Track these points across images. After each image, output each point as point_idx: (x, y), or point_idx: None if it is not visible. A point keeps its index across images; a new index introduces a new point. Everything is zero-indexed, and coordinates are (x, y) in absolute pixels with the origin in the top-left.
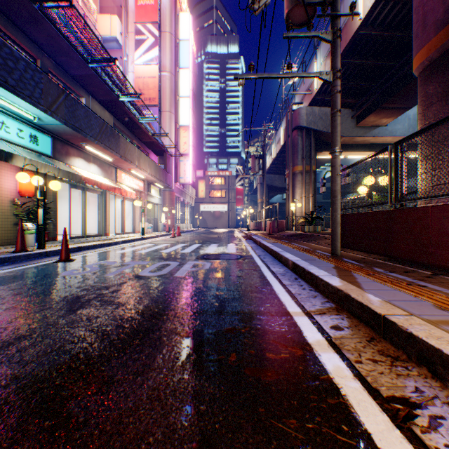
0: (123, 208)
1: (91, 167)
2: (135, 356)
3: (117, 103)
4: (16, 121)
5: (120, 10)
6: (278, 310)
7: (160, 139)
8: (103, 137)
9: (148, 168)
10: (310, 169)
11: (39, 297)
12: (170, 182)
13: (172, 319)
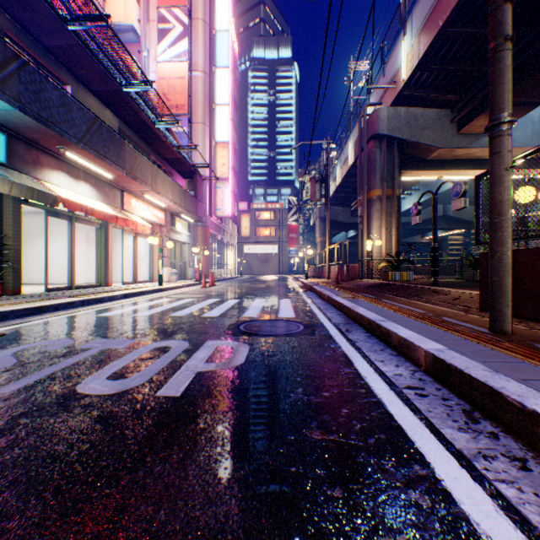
0: (135, 247)
1: (80, 186)
2: None
3: (121, 96)
4: None
5: None
6: None
7: (189, 157)
8: (94, 139)
9: (169, 192)
10: (393, 193)
11: None
12: (202, 213)
13: None
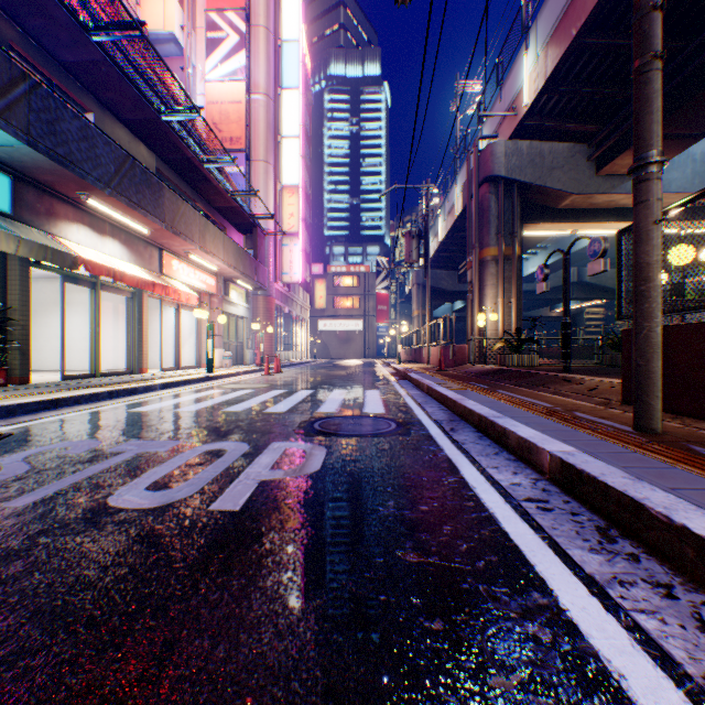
0: (177, 322)
1: (106, 243)
2: None
3: (159, 127)
4: None
5: None
6: None
7: (247, 205)
8: (125, 183)
9: (222, 251)
10: (512, 253)
11: None
12: (264, 279)
13: None
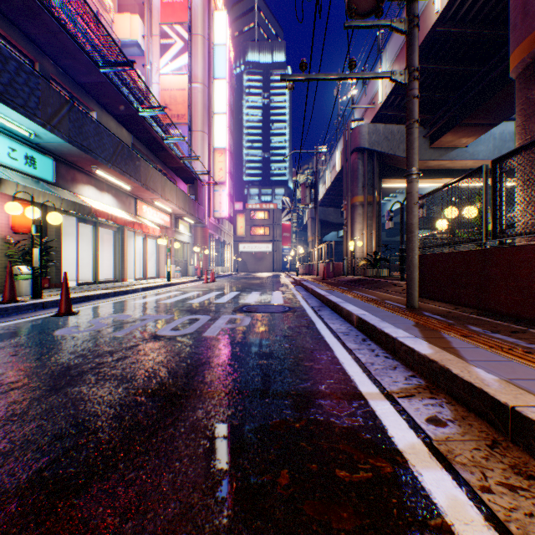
0: (144, 247)
1: (104, 197)
2: (130, 476)
3: (137, 118)
4: (7, 137)
5: (142, 8)
6: (346, 390)
7: (190, 164)
8: (118, 159)
9: (175, 198)
10: (373, 200)
11: (15, 367)
12: (202, 216)
13: (194, 405)
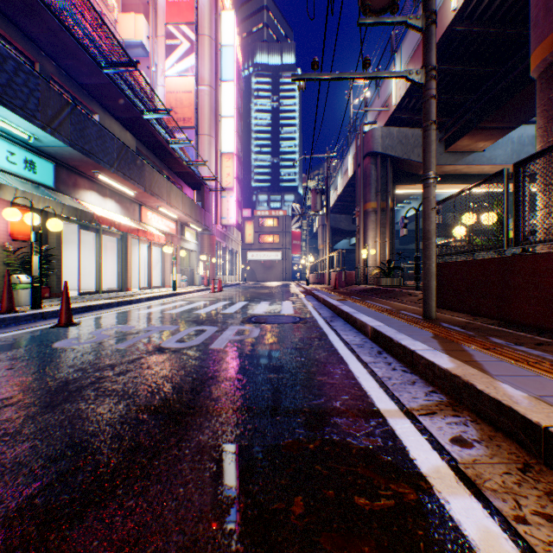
0: (149, 255)
1: (107, 203)
2: (129, 504)
3: (141, 122)
4: (5, 140)
5: (147, 8)
6: (363, 406)
7: (197, 169)
8: (122, 164)
9: (181, 204)
10: (386, 206)
11: (10, 382)
12: (209, 223)
13: (200, 423)
